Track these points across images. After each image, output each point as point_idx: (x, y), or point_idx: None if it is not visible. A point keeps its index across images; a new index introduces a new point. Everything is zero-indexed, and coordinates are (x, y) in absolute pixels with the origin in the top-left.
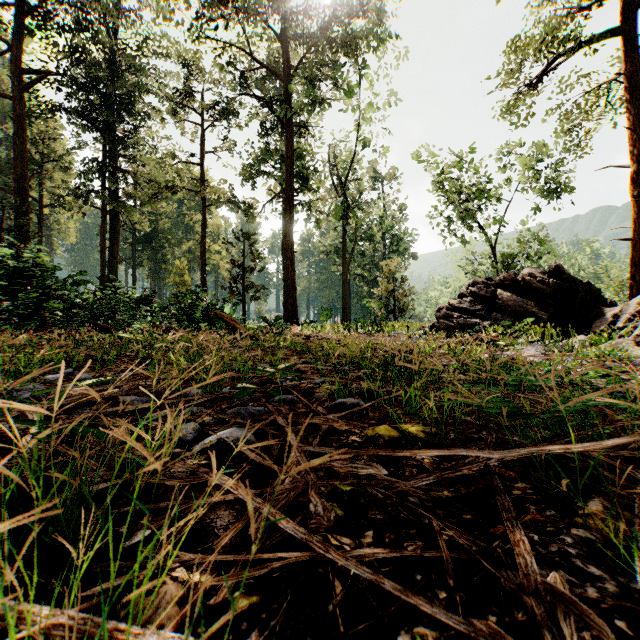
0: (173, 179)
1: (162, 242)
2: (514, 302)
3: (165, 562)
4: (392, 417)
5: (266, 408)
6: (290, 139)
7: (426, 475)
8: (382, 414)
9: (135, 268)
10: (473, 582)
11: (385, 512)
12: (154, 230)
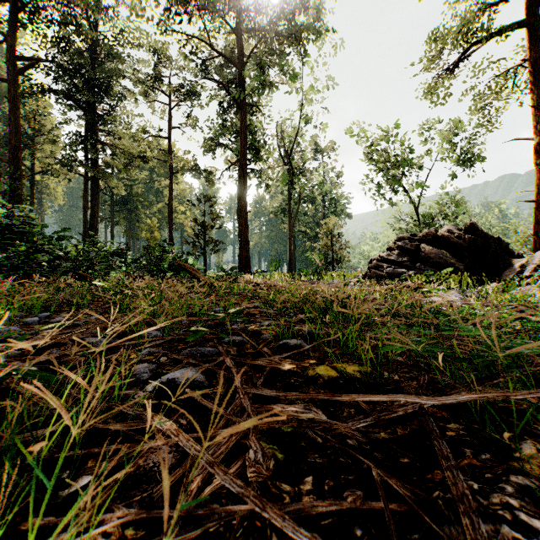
0: (145, 150)
1: (136, 204)
2: (435, 254)
3: (96, 518)
4: (331, 358)
5: (217, 349)
6: (244, 116)
7: (363, 416)
8: (322, 354)
9: (113, 226)
10: (415, 538)
11: (324, 455)
12: (129, 194)
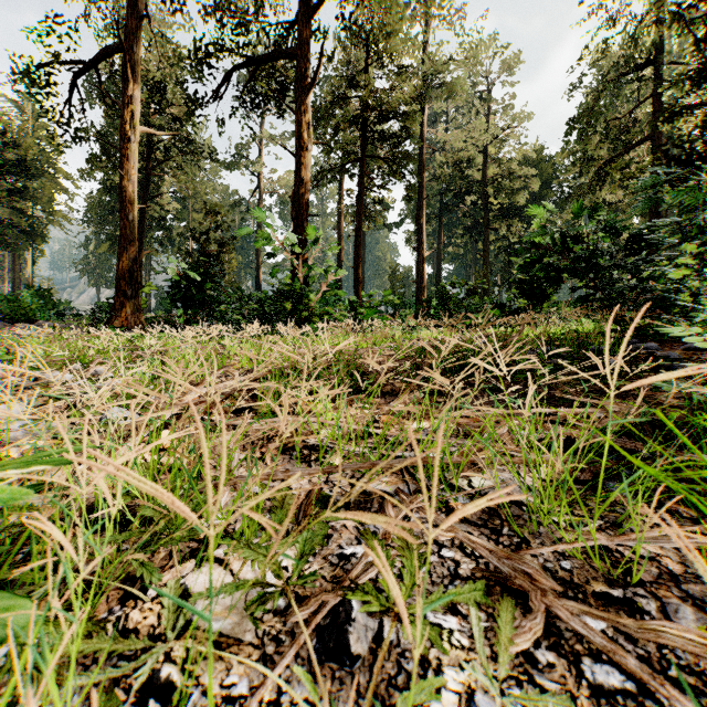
0: None
1: None
2: None
3: None
4: None
5: None
6: None
7: None
8: None
9: None
10: None
11: None
12: None
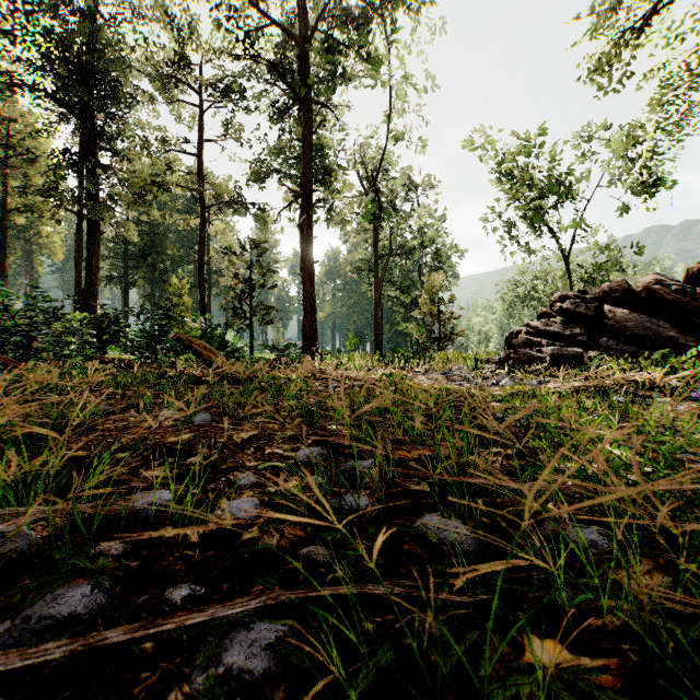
0: (164, 174)
1: (161, 258)
2: (636, 322)
3: None
4: None
5: None
6: (308, 117)
7: None
8: None
9: (127, 288)
10: None
11: None
12: (151, 244)
